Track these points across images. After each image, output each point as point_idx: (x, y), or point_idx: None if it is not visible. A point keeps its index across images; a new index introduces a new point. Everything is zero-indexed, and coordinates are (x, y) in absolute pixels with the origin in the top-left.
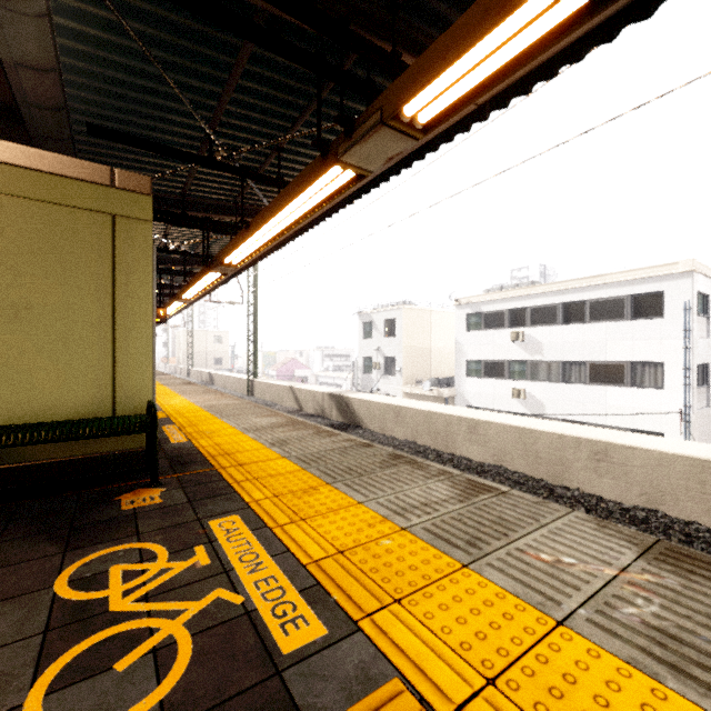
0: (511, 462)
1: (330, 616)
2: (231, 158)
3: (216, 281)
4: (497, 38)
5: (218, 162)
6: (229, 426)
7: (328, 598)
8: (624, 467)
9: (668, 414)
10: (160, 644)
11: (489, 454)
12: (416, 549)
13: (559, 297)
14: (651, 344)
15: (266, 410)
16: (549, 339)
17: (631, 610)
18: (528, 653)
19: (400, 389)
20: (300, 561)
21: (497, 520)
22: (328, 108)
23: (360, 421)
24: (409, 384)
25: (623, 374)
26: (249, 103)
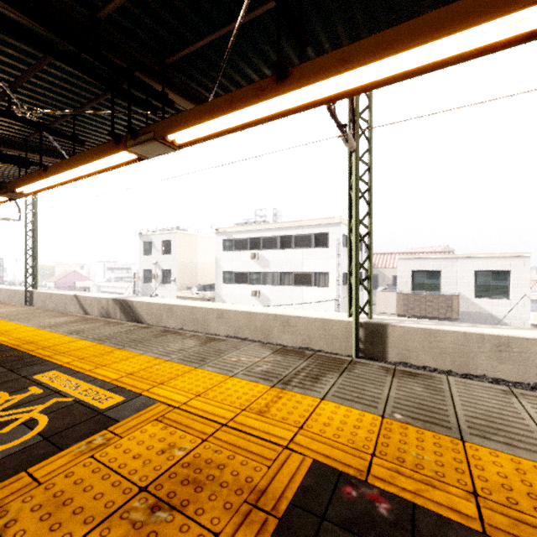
0: (242, 333)
1: (126, 394)
2: (29, 113)
3: (0, 203)
4: (211, 123)
5: (17, 116)
6: (23, 325)
7: (124, 389)
8: (295, 327)
9: (330, 301)
10: (25, 421)
11: (230, 330)
12: (173, 366)
13: (278, 232)
14: (323, 262)
15: (56, 313)
16: (273, 258)
17: (259, 369)
18: (215, 386)
19: (174, 294)
20: (105, 381)
21: (217, 351)
22: (117, 98)
23: (141, 318)
24: (181, 290)
25: (310, 279)
26: (50, 81)
